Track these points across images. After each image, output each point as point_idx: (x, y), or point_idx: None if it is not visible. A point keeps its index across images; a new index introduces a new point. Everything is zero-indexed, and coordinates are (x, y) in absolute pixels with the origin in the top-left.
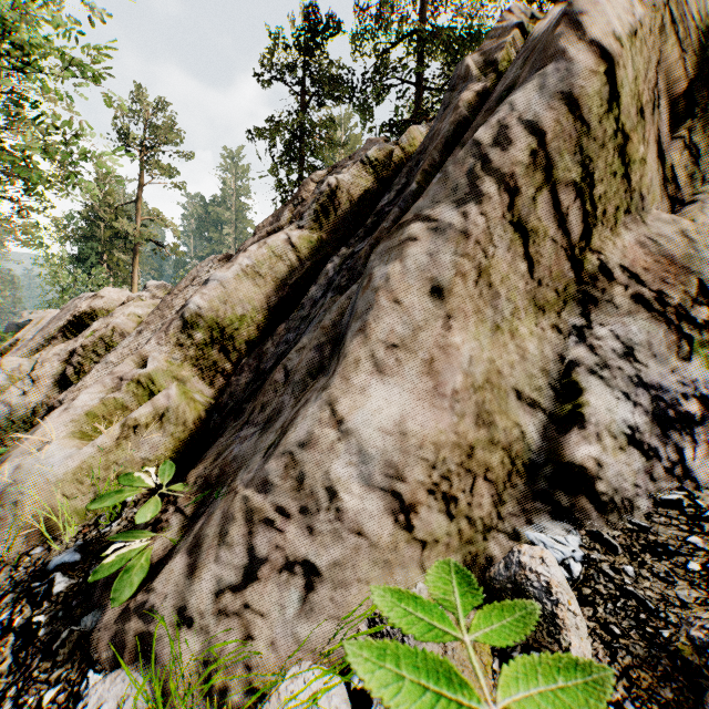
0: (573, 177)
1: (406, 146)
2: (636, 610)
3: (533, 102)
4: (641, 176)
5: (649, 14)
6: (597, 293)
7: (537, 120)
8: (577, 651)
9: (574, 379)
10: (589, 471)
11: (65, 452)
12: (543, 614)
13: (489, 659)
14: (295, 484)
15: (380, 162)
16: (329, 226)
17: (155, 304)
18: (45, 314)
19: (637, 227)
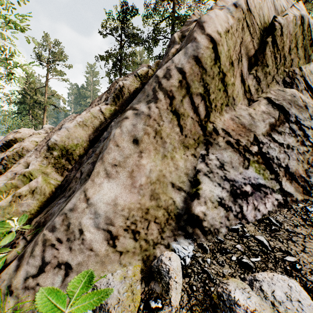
0: (200, 91)
1: (154, 69)
2: (205, 279)
3: (181, 59)
4: (233, 90)
5: (236, 23)
6: (212, 140)
7: (183, 67)
8: (173, 299)
9: (197, 178)
10: (200, 217)
11: None
12: (165, 282)
13: (138, 304)
14: (66, 228)
15: (143, 76)
16: (119, 104)
17: (45, 136)
18: None
19: (231, 112)
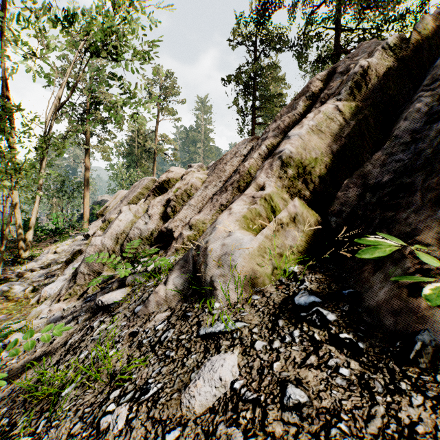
0: None
1: (420, 31)
2: None
3: None
4: None
5: None
6: None
7: None
8: None
9: None
10: None
11: (248, 237)
12: None
13: None
14: None
15: (398, 46)
16: (361, 97)
17: (204, 173)
18: (118, 192)
19: None
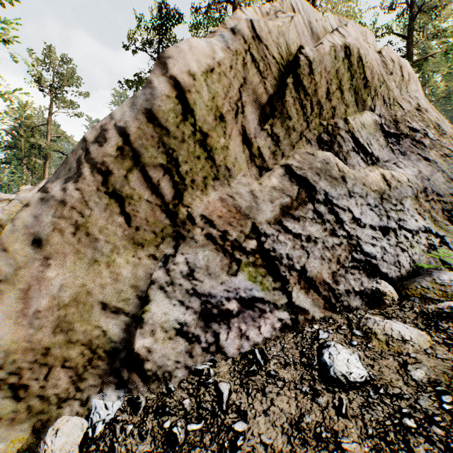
0: (160, 161)
1: None
2: None
3: (126, 114)
4: (225, 157)
5: (230, 57)
6: (185, 232)
7: (126, 126)
8: None
9: (148, 293)
10: (142, 356)
11: None
12: None
13: None
14: None
15: None
16: None
17: None
18: None
19: (223, 188)
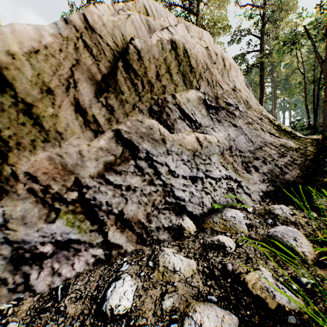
0: None
1: None
2: None
3: None
4: (55, 123)
5: (59, 41)
6: (9, 187)
7: None
8: None
9: None
10: None
11: None
12: None
13: None
14: None
15: None
16: None
17: None
18: None
19: (53, 149)
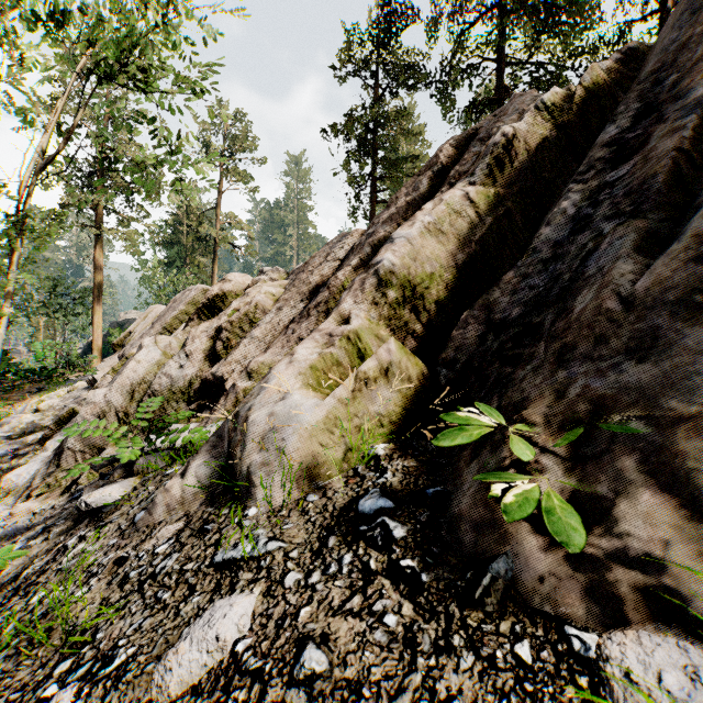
0: None
1: (589, 85)
2: None
3: None
4: None
5: None
6: None
7: None
8: None
9: None
10: None
11: (311, 401)
12: None
13: None
14: None
15: (557, 106)
16: (504, 180)
17: (281, 285)
18: (150, 309)
19: None
